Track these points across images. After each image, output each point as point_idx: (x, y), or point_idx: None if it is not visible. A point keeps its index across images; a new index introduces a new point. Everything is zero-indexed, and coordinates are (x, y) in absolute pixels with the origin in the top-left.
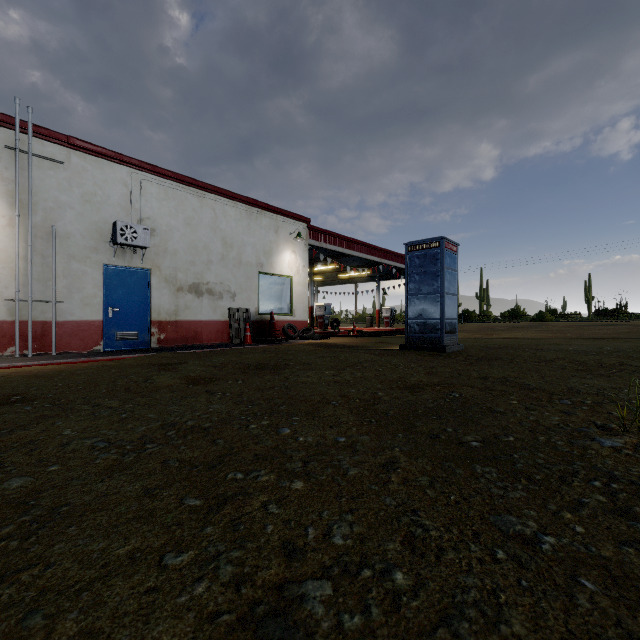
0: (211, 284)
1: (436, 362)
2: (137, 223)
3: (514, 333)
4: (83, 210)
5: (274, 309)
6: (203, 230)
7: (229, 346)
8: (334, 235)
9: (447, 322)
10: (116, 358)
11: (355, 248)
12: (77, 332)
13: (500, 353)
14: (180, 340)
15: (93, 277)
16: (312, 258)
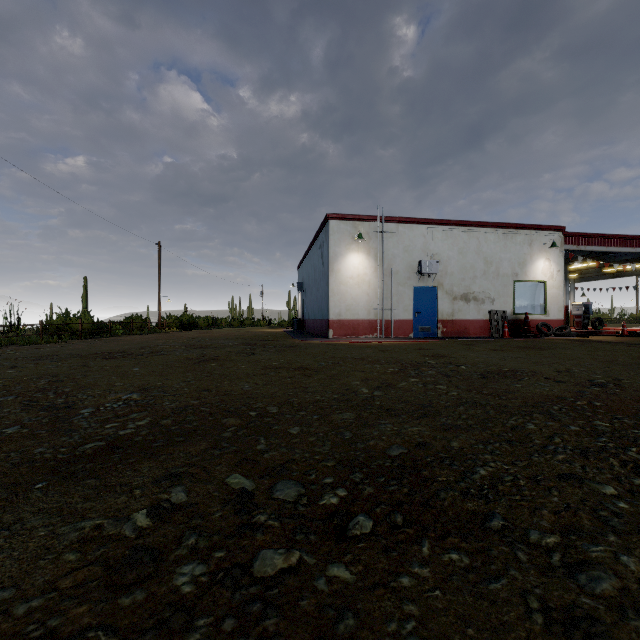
0: (475, 293)
1: None
2: (430, 258)
3: None
4: (404, 256)
5: (527, 310)
6: (470, 255)
7: (492, 338)
8: (595, 236)
9: None
10: (427, 341)
11: (624, 244)
12: (401, 326)
13: None
14: (455, 333)
15: (408, 294)
16: (567, 258)
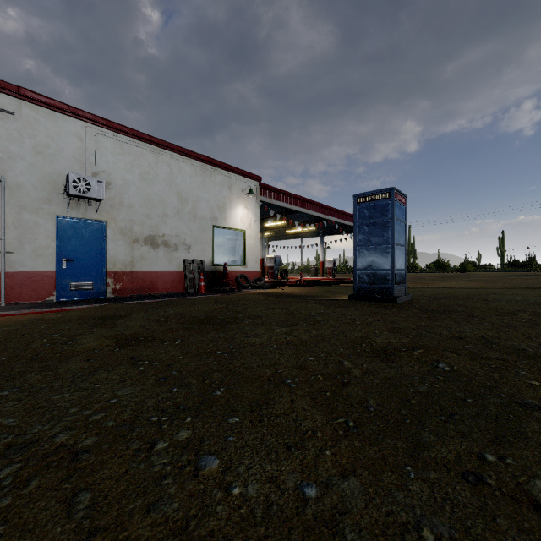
0: (167, 236)
1: (393, 315)
2: (92, 176)
3: (447, 282)
4: (35, 161)
5: (227, 260)
6: (159, 185)
7: (183, 296)
8: (283, 193)
9: (397, 273)
10: (64, 309)
11: (302, 205)
12: (28, 283)
13: (451, 304)
14: (136, 290)
15: (46, 228)
16: (263, 215)
